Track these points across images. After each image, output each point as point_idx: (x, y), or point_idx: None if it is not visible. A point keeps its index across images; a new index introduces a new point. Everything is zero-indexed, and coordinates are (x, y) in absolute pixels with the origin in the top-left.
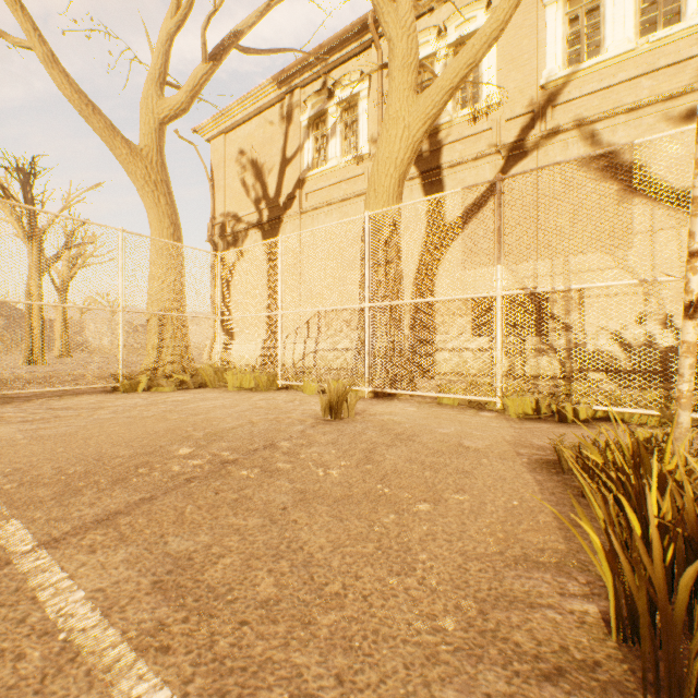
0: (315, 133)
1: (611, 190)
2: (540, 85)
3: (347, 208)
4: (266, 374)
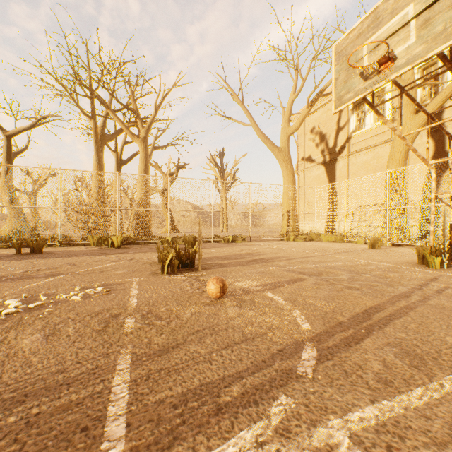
0: (357, 112)
1: None
2: None
3: (377, 150)
4: (339, 236)
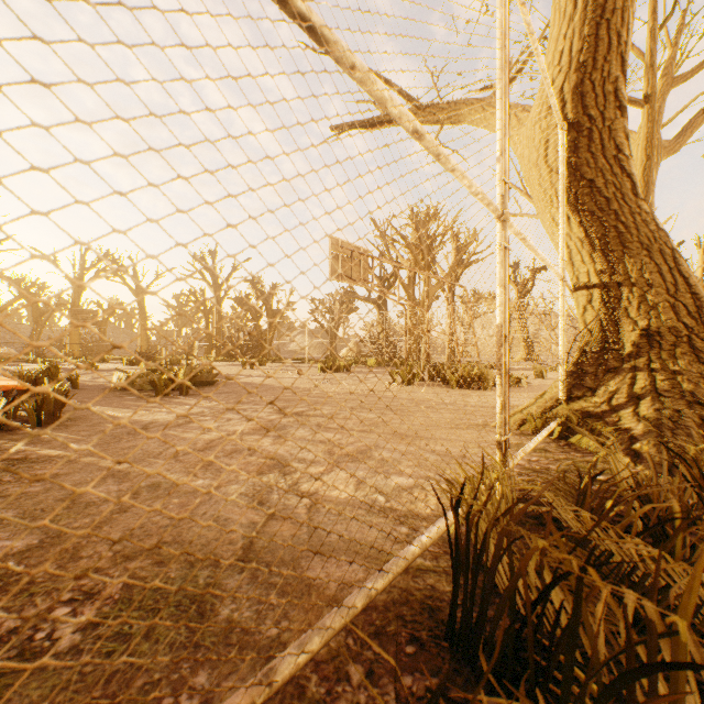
0: None
1: None
2: None
3: None
4: None
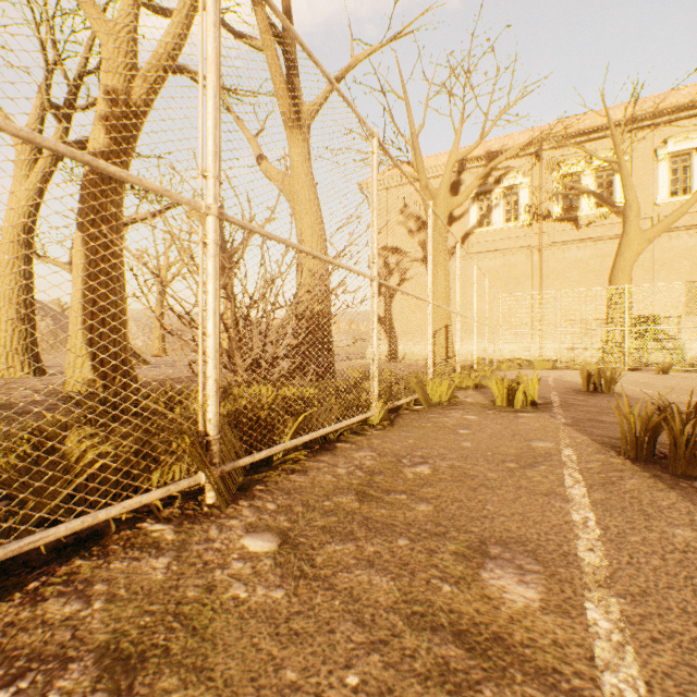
0: (480, 203)
1: (696, 266)
2: (655, 204)
3: (509, 257)
4: (555, 361)
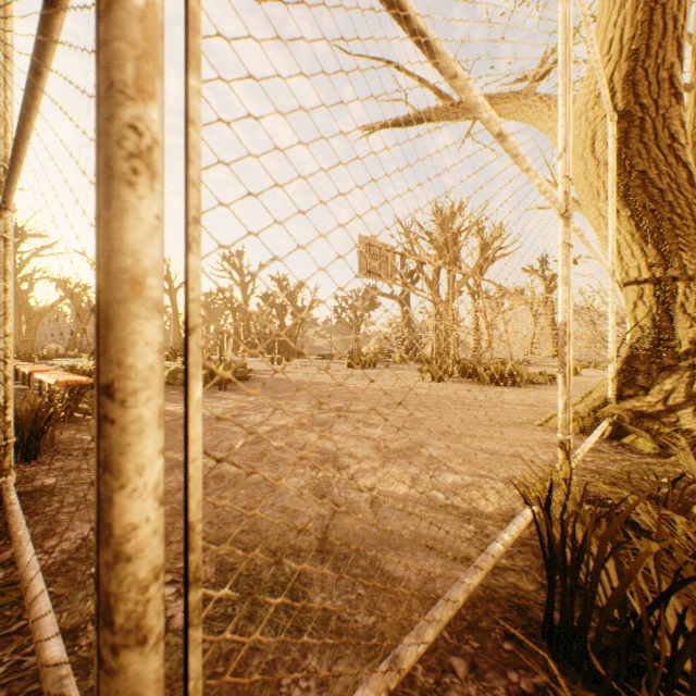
0: None
1: None
2: None
3: None
4: None
